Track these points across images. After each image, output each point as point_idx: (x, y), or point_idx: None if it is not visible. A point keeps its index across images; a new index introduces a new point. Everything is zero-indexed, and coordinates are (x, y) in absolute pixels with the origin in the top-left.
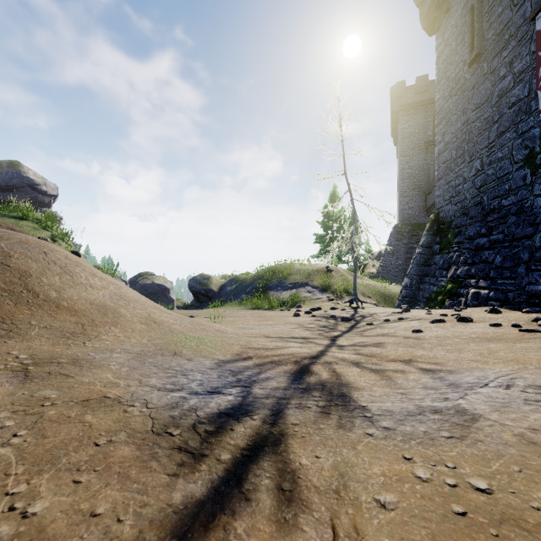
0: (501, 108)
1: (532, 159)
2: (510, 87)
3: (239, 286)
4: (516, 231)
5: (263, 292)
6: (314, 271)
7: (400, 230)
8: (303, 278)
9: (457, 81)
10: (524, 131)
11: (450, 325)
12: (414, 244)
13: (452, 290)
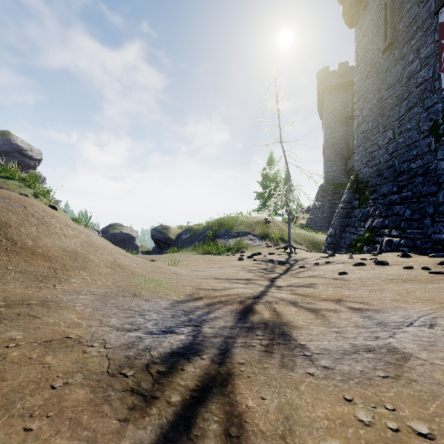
0: (410, 87)
1: (436, 129)
2: (417, 70)
3: (193, 235)
4: (423, 189)
5: (212, 240)
6: (254, 223)
7: (325, 189)
8: (245, 228)
9: (373, 65)
10: (429, 106)
11: (370, 267)
12: (336, 200)
13: (369, 238)
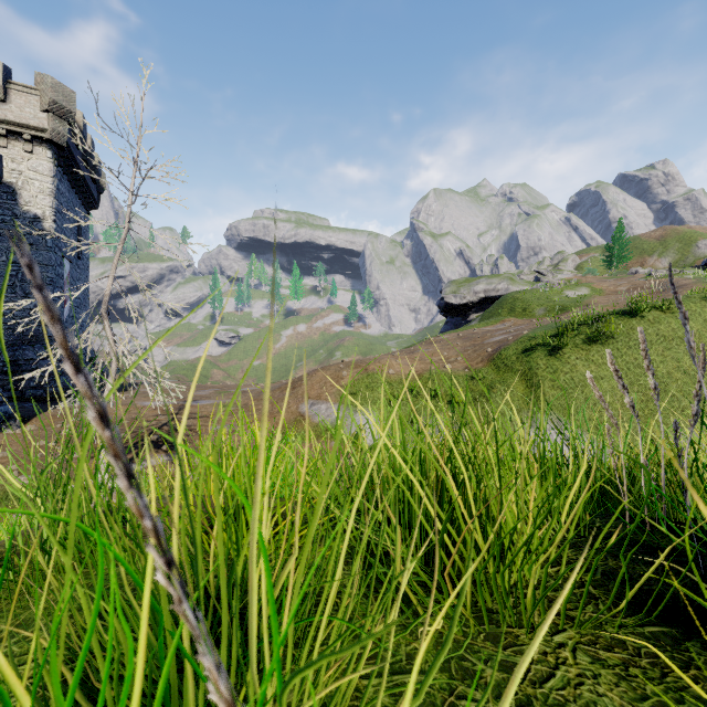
0: None
1: None
2: None
3: None
4: None
5: None
6: None
7: None
8: None
9: None
10: None
11: None
12: None
13: None
